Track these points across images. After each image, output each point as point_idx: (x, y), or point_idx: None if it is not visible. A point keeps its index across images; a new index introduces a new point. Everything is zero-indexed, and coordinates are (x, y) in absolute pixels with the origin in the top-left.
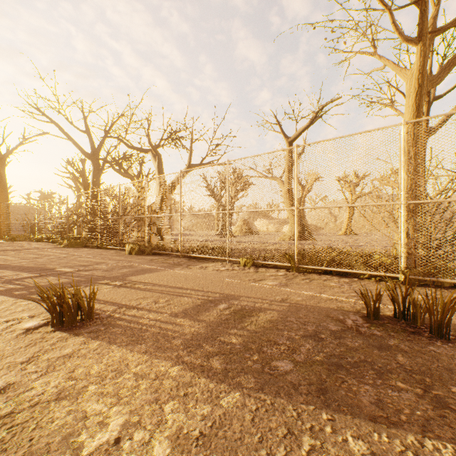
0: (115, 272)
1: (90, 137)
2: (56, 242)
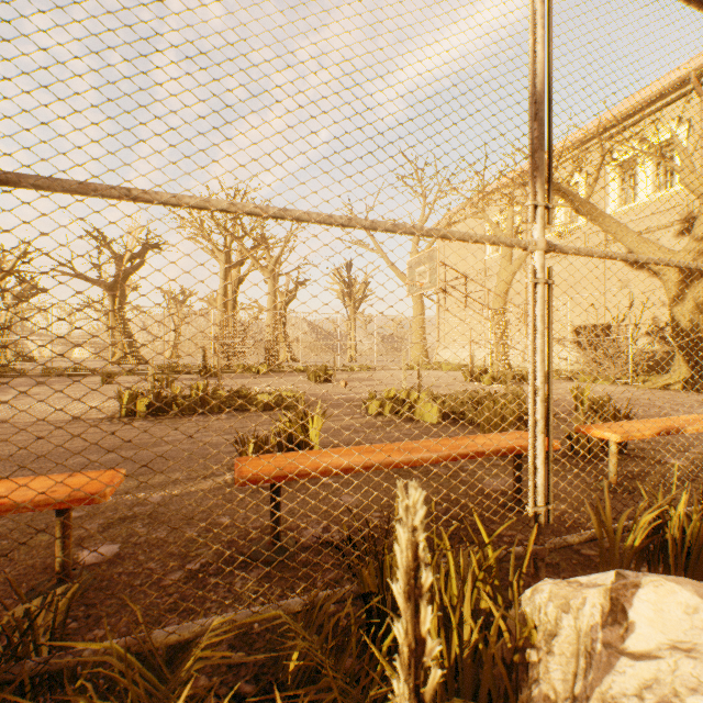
0: None
1: None
2: None
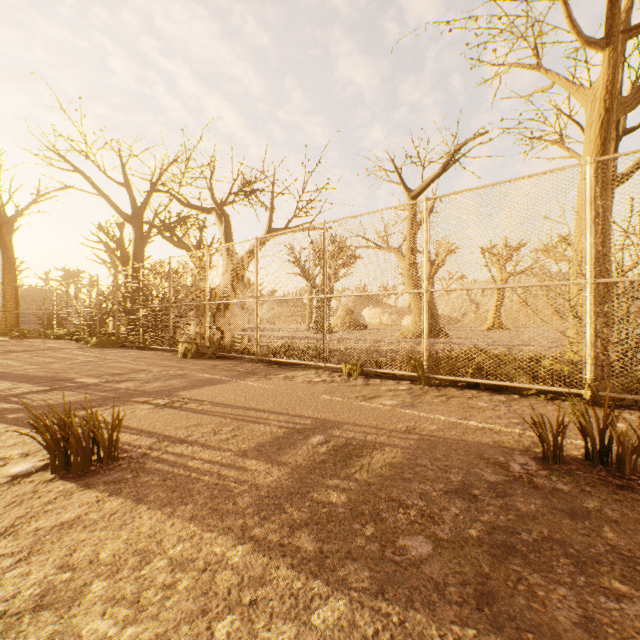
0: (159, 384)
1: (131, 192)
2: (82, 340)
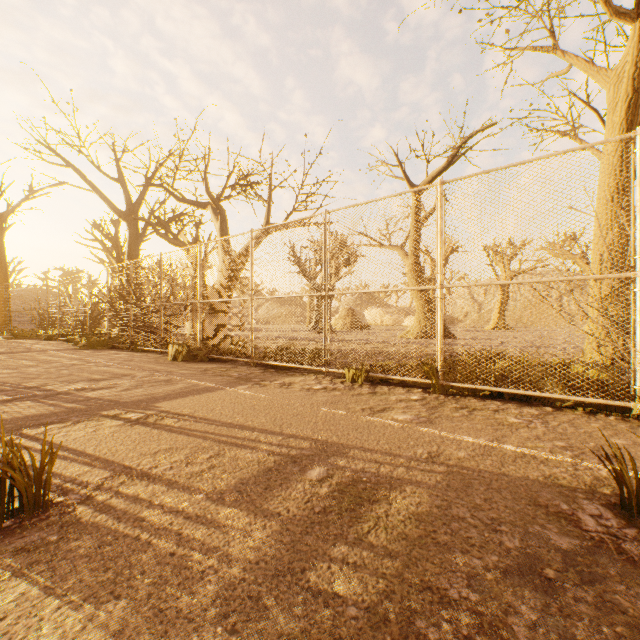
0: (138, 393)
1: (125, 188)
2: (72, 341)
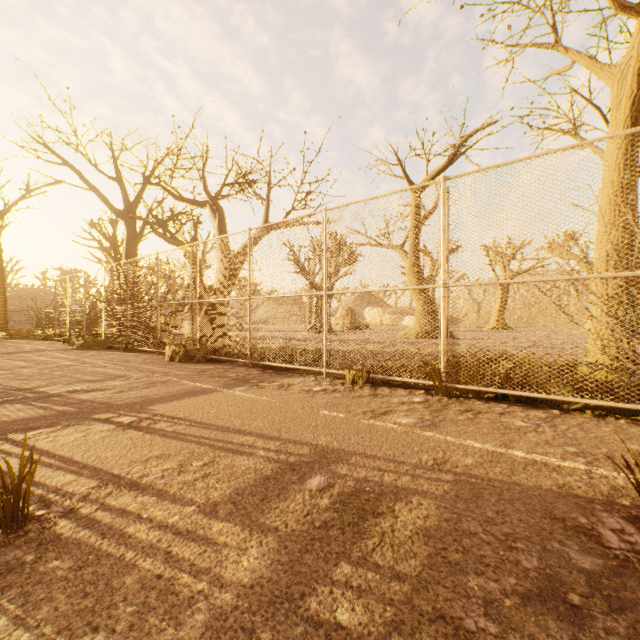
0: (132, 395)
1: (123, 187)
2: (68, 341)
